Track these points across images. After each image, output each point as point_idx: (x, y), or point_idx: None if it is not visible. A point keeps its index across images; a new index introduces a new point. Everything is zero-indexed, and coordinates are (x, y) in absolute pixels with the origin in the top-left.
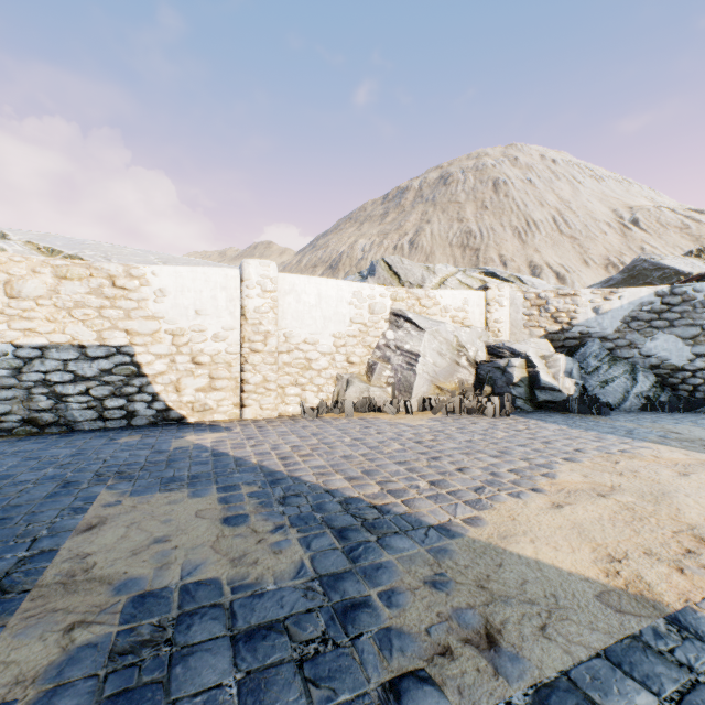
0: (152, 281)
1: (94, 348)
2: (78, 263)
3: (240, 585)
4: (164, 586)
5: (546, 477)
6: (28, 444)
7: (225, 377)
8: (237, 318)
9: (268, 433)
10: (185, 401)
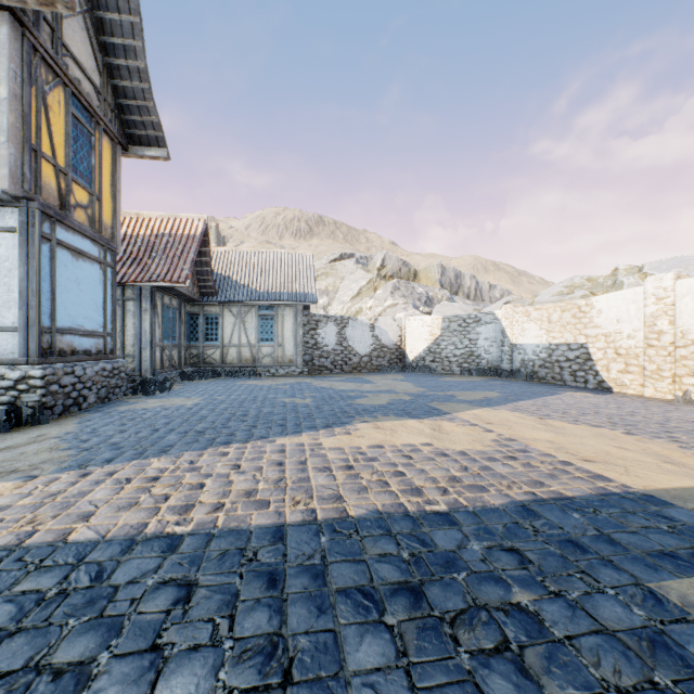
0: (595, 306)
1: (572, 345)
2: (568, 303)
3: (454, 397)
4: (452, 395)
5: (567, 422)
6: (537, 384)
7: (634, 364)
8: (642, 322)
9: (604, 398)
10: (611, 378)
